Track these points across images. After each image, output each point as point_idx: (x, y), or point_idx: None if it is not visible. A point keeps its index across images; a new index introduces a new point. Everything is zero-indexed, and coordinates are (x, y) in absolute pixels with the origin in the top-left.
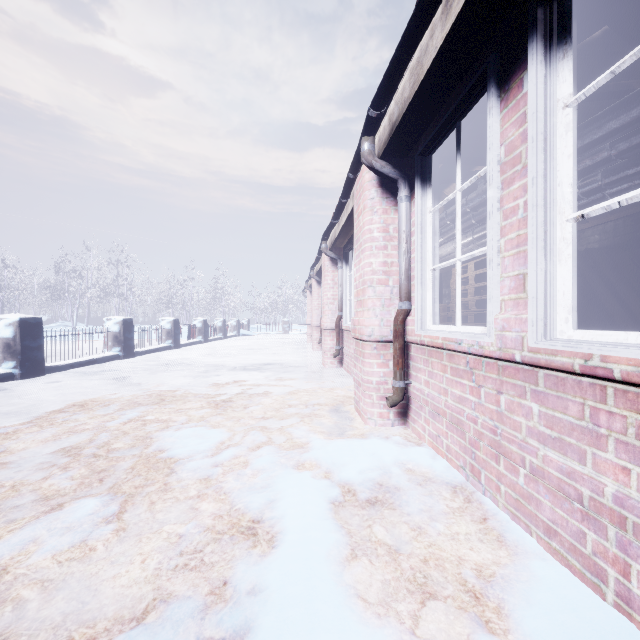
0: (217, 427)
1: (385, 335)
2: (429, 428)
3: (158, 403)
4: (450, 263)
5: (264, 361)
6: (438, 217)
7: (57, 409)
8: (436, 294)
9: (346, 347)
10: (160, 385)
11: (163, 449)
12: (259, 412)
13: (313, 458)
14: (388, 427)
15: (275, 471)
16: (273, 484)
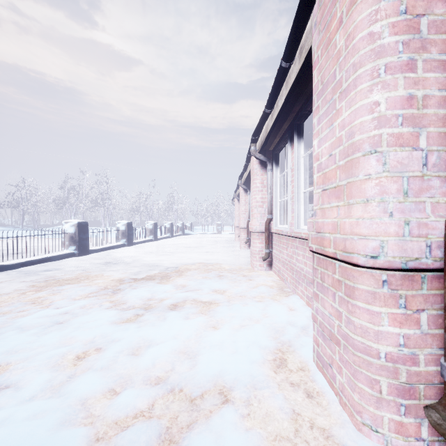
0: (70, 425)
1: (414, 256)
2: None
3: (43, 331)
4: None
5: (197, 260)
6: None
7: None
8: None
9: (276, 251)
10: (78, 293)
11: None
12: (164, 365)
13: None
14: None
15: None
16: None
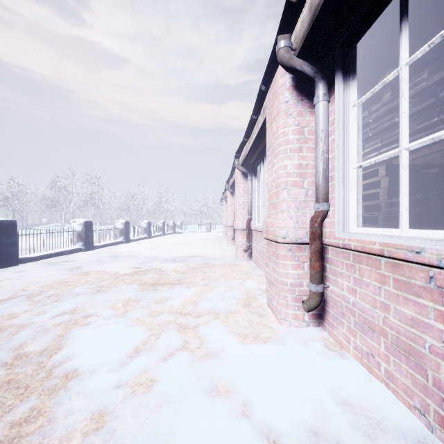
0: (135, 325)
1: (300, 237)
2: (355, 341)
3: (93, 294)
4: (389, 155)
5: (190, 254)
6: (361, 112)
7: (4, 300)
8: (359, 194)
9: (255, 244)
10: (102, 275)
11: (72, 356)
12: (178, 306)
13: (228, 377)
14: (303, 329)
15: (183, 401)
16: (177, 430)
